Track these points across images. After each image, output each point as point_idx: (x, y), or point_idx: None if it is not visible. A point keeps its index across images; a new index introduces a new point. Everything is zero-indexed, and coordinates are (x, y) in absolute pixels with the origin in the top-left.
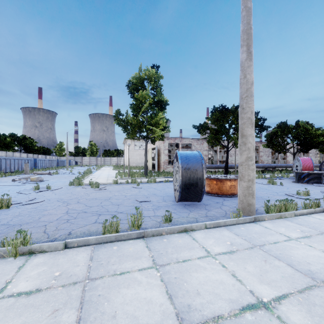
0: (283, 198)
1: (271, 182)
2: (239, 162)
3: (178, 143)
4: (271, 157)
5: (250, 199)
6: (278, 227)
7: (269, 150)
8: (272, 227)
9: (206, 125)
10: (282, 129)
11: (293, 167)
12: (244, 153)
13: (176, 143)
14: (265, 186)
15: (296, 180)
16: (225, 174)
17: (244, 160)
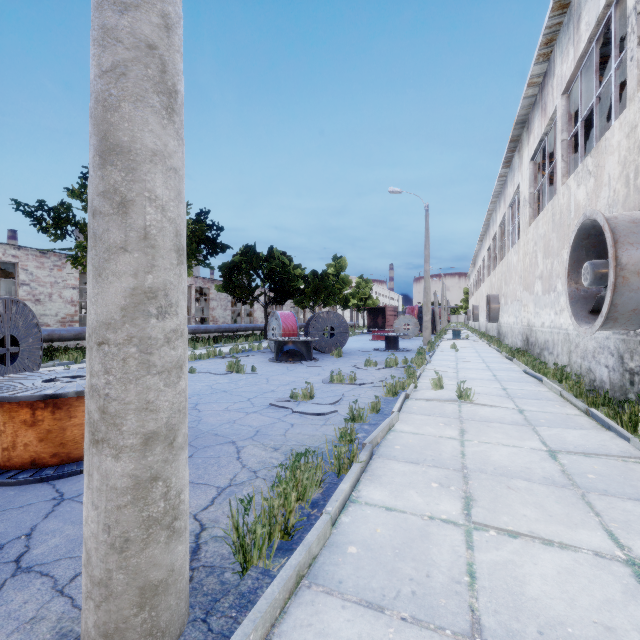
0: (270, 422)
1: (235, 368)
2: (88, 322)
3: None
4: (230, 310)
5: (156, 558)
6: None
7: (227, 298)
8: None
9: (66, 212)
10: (249, 259)
11: (268, 331)
12: (117, 266)
13: None
14: (223, 379)
15: (276, 357)
16: None
17: (117, 312)
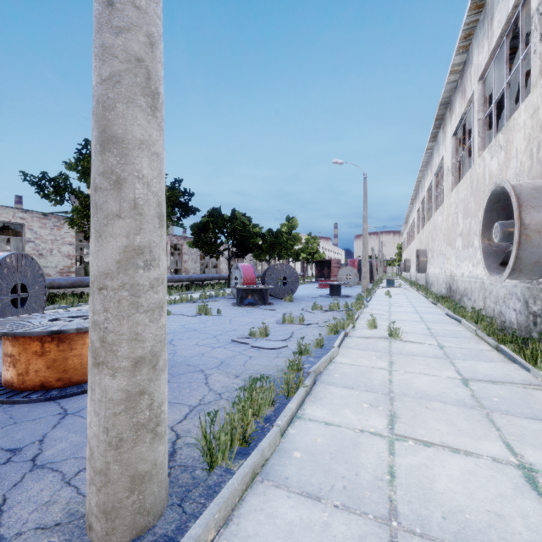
0: (232, 354)
1: (204, 311)
2: (91, 272)
3: None
4: (199, 263)
5: (143, 454)
6: None
7: (197, 252)
8: None
9: (64, 181)
10: (215, 220)
11: (231, 280)
12: (113, 229)
13: None
14: (193, 320)
15: (238, 301)
16: None
17: (113, 265)
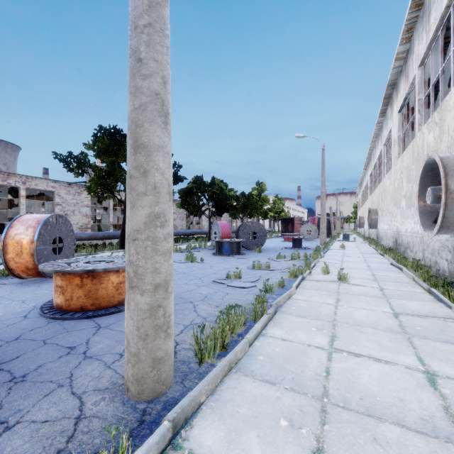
0: (213, 291)
1: (190, 259)
2: (127, 229)
3: (18, 185)
4: (185, 220)
5: (160, 345)
6: (240, 437)
7: (184, 212)
8: (226, 450)
9: (84, 158)
10: (198, 186)
11: (211, 234)
12: (142, 202)
13: (11, 185)
14: (182, 266)
15: (217, 252)
16: (121, 248)
17: (142, 225)
